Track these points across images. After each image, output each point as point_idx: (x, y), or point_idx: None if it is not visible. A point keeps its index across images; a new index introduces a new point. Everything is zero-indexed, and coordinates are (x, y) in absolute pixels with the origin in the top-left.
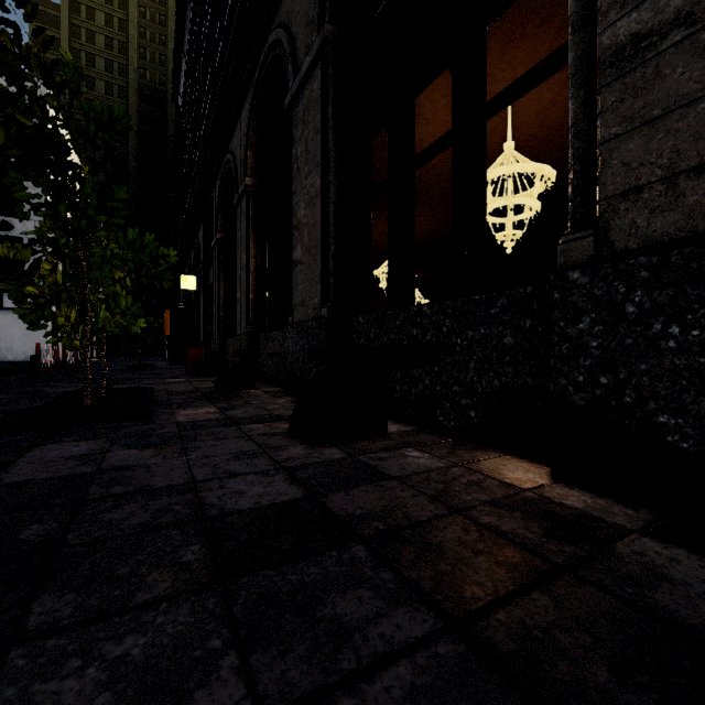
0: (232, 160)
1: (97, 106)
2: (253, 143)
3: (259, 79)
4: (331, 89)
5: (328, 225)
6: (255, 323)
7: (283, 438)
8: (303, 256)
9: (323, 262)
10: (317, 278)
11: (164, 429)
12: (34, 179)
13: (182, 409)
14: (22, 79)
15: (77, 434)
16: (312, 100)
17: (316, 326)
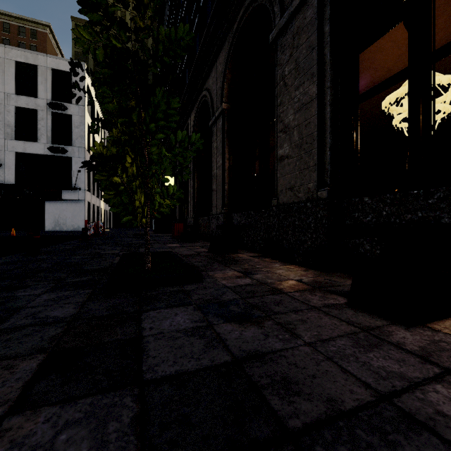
0: (209, 94)
1: (162, 32)
2: (228, 79)
3: (237, 30)
4: (328, 10)
5: (324, 123)
6: (228, 206)
7: (358, 314)
8: (292, 151)
9: (318, 154)
10: (312, 167)
11: (226, 294)
12: (117, 93)
13: (212, 272)
14: (122, 0)
15: (162, 298)
16: (304, 26)
17: (312, 206)
